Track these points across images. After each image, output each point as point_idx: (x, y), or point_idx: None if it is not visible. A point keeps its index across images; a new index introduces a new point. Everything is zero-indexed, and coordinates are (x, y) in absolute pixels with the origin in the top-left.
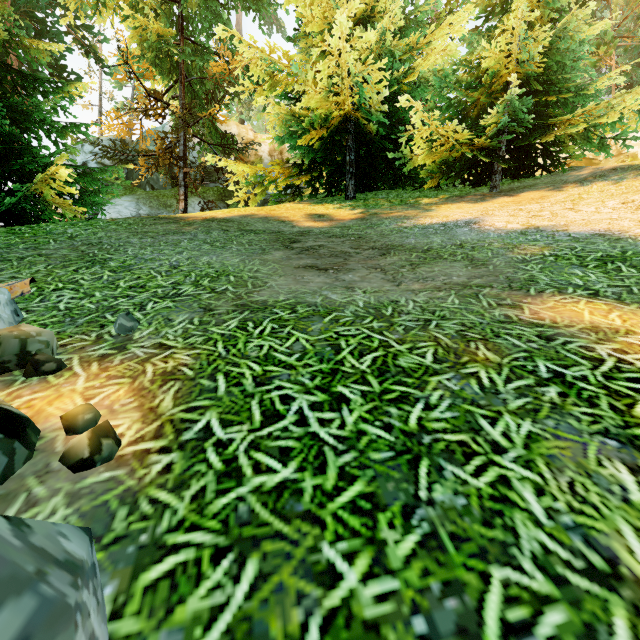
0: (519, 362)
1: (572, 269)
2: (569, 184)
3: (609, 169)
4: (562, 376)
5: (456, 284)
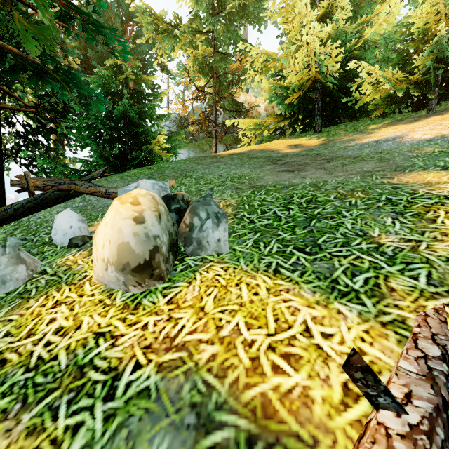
0: (374, 196)
1: (444, 158)
2: None
3: None
4: (390, 199)
5: (363, 171)
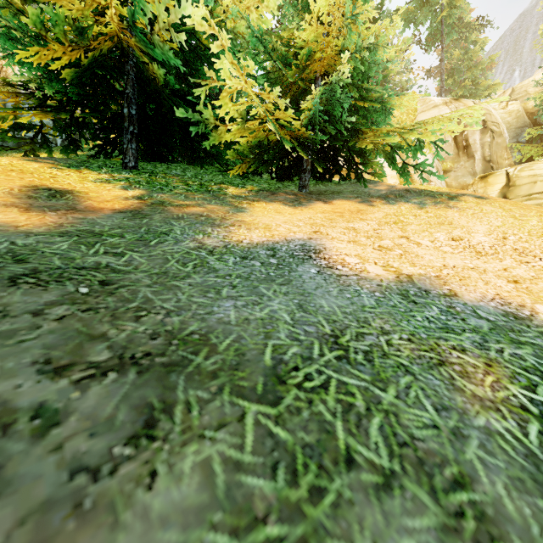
0: None
1: None
2: (375, 198)
3: (403, 189)
4: None
5: None
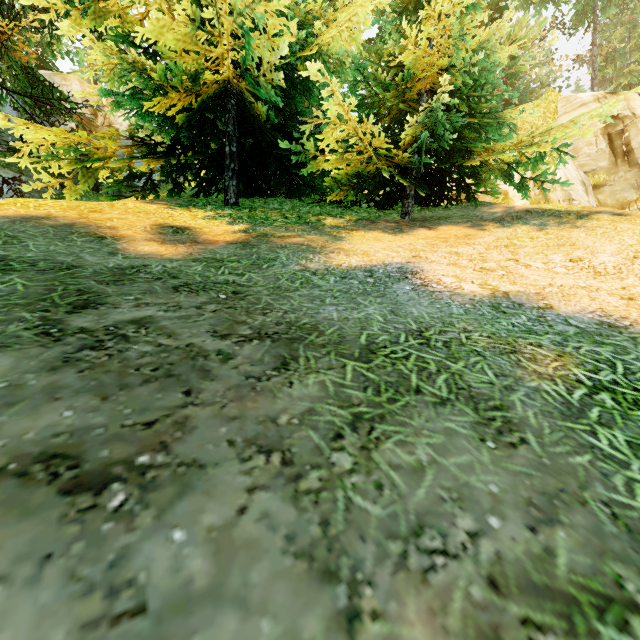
0: None
1: None
2: (488, 222)
3: (523, 210)
4: None
5: (529, 588)
